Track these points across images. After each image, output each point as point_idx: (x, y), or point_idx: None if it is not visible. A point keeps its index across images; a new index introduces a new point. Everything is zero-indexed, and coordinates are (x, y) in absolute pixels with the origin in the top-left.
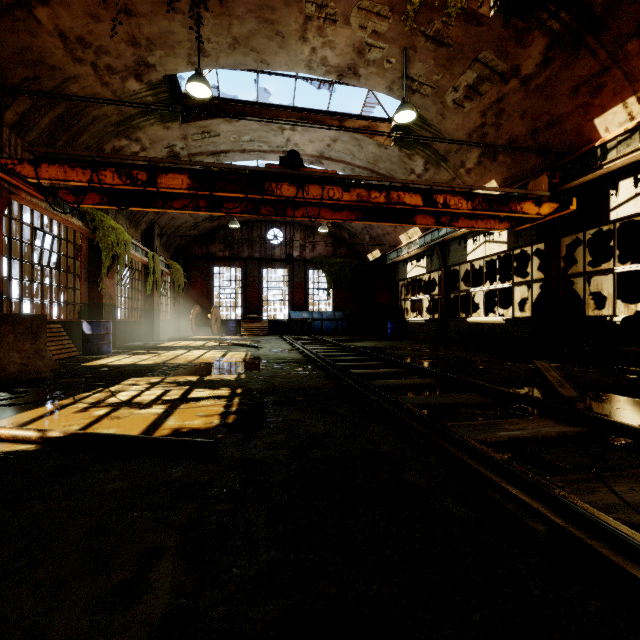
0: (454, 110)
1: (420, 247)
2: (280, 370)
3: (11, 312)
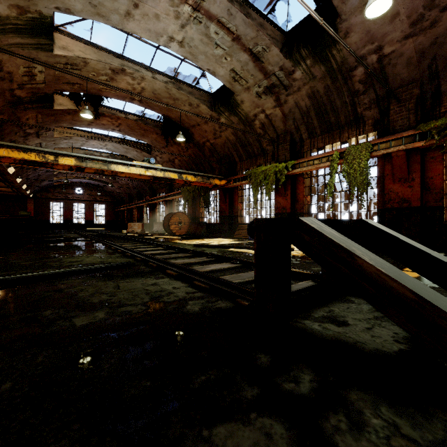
0: (29, 64)
1: None
2: (147, 240)
3: (242, 220)
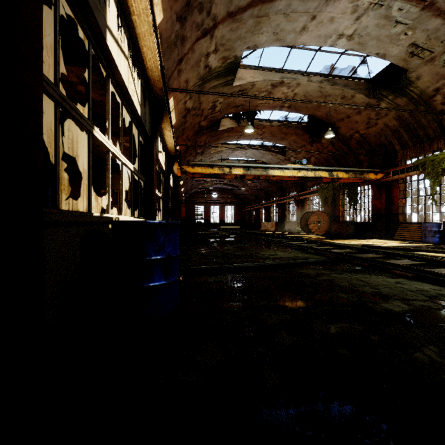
0: (215, 99)
1: (162, 73)
2: None
3: (405, 219)
